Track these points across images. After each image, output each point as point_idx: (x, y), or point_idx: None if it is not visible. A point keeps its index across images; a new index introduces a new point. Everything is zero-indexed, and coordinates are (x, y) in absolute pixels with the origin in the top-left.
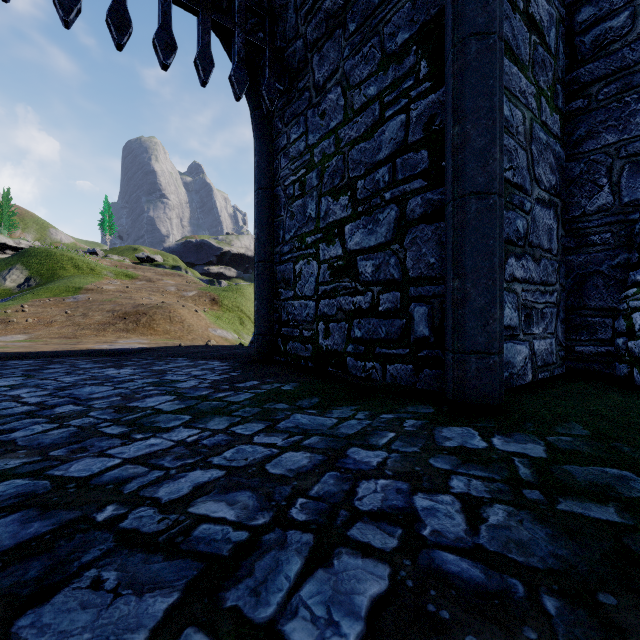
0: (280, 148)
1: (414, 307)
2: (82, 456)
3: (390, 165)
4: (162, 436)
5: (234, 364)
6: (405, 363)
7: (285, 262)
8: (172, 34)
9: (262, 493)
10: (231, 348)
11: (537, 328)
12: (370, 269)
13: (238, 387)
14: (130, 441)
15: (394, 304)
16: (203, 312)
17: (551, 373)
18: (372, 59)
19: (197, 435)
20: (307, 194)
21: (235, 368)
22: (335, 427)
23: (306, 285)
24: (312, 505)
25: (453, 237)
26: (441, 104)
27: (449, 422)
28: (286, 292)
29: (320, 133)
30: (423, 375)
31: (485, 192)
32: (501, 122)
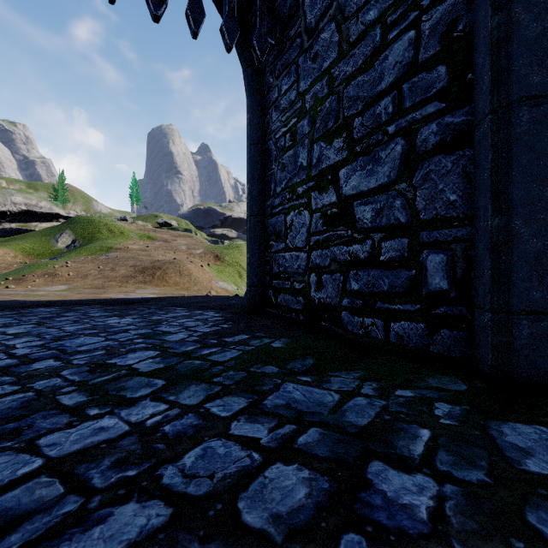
0: (271, 102)
1: (427, 255)
2: (2, 448)
3: (394, 93)
4: (120, 413)
5: (227, 315)
6: (414, 321)
7: (276, 214)
8: None
9: None
10: (227, 299)
11: None
12: (369, 214)
13: (226, 342)
14: (79, 420)
15: (400, 252)
16: (207, 267)
17: None
18: None
19: (162, 414)
20: (298, 143)
21: (227, 319)
22: (338, 410)
23: (297, 236)
24: None
25: (492, 161)
26: (466, 3)
27: (503, 412)
28: (277, 244)
29: (312, 77)
30: (440, 336)
31: (543, 95)
32: None
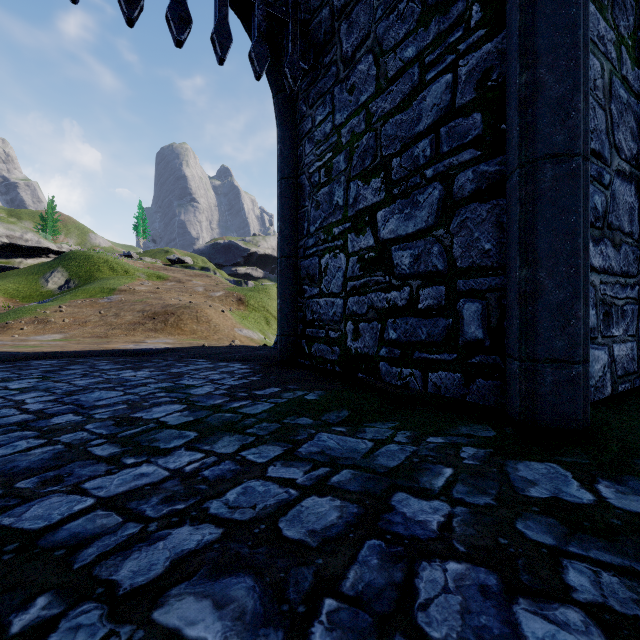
0: (304, 133)
1: (463, 304)
2: (51, 491)
3: (432, 136)
4: (157, 462)
5: (255, 367)
6: (451, 371)
7: (310, 256)
8: (186, 7)
9: (269, 582)
10: (254, 349)
11: (617, 329)
12: (407, 260)
13: (256, 395)
14: (117, 468)
15: (437, 300)
16: (229, 312)
17: (632, 384)
18: (410, 15)
19: (199, 461)
20: (334, 180)
21: (256, 371)
22: (371, 455)
23: (333, 281)
24: (347, 617)
25: (520, 214)
26: (500, 53)
27: (522, 453)
28: (311, 289)
29: (348, 110)
30: (475, 386)
31: (565, 154)
32: (586, 63)
